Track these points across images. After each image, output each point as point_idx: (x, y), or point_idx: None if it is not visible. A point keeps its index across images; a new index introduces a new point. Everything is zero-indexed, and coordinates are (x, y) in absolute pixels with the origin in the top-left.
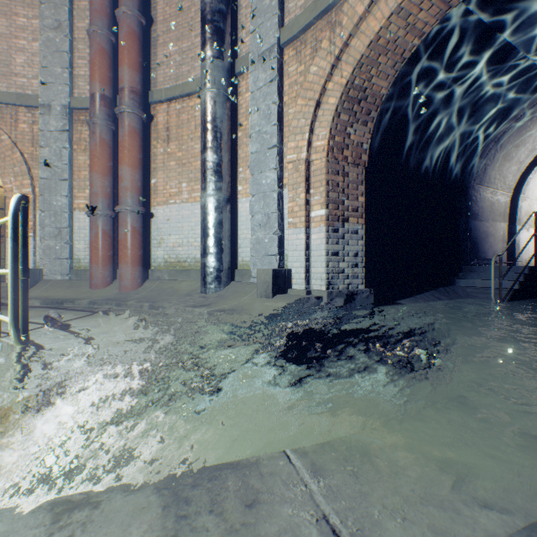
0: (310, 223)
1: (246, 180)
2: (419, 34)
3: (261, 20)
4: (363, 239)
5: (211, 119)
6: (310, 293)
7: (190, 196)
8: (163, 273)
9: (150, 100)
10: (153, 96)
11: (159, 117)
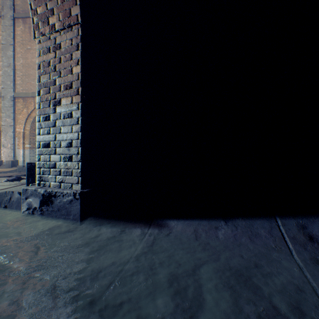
0: None
1: None
2: None
3: None
4: (80, 123)
5: None
6: None
7: None
8: None
9: None
10: None
11: None
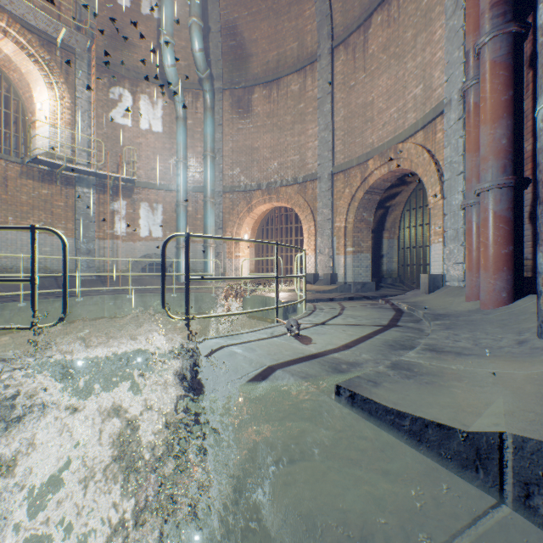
0: None
1: None
2: None
3: None
4: None
5: None
6: None
7: None
8: None
9: None
10: None
11: None
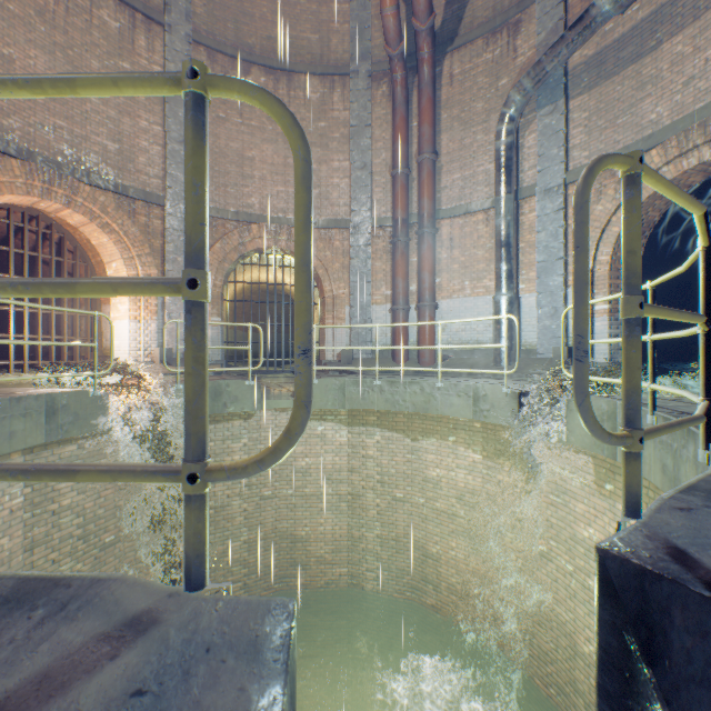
0: (593, 314)
1: (528, 281)
2: (686, 187)
3: (548, 164)
4: None
5: (505, 238)
6: (595, 364)
7: (472, 292)
8: (448, 352)
9: (436, 217)
10: (439, 215)
11: (442, 229)
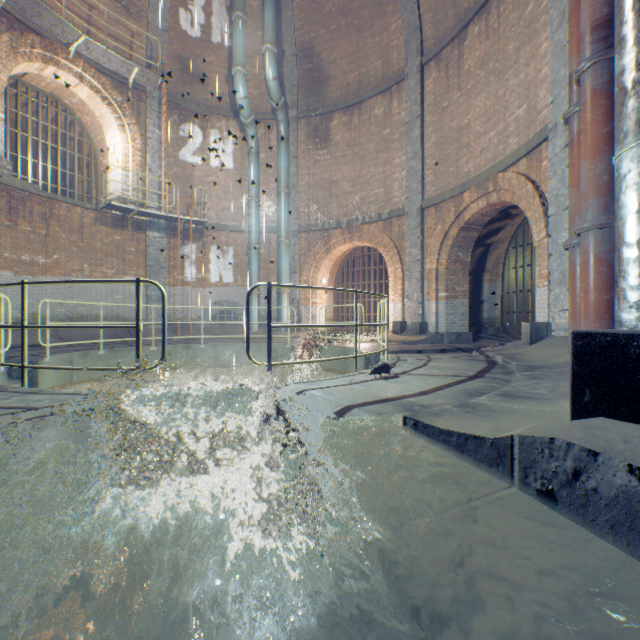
0: None
1: None
2: None
3: None
4: None
5: None
6: None
7: None
8: None
9: None
10: None
11: None
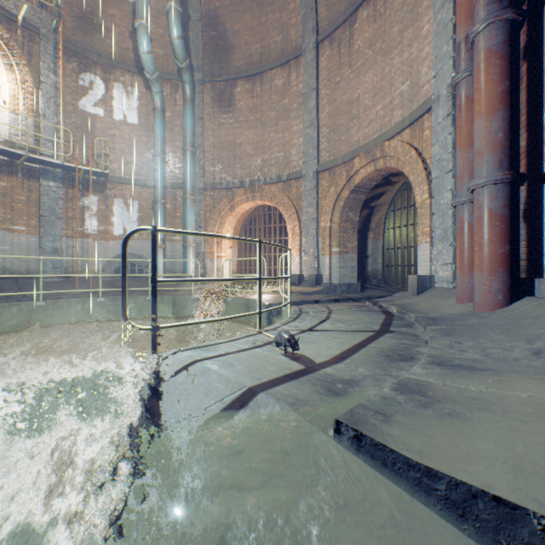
0: None
1: None
2: None
3: None
4: None
5: None
6: None
7: None
8: None
9: None
10: None
11: None
